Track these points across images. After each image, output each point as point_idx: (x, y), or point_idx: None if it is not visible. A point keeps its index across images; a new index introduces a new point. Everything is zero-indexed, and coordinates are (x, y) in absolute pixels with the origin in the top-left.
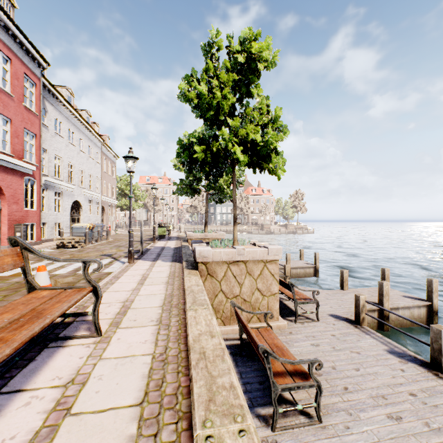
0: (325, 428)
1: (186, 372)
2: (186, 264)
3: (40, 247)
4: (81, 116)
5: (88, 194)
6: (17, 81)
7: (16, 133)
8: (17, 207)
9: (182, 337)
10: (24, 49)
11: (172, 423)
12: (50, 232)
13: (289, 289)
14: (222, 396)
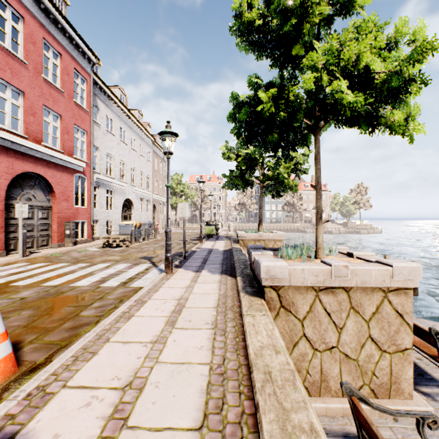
0: None
1: None
2: (242, 283)
3: (87, 245)
4: (132, 114)
5: (139, 192)
6: (67, 76)
7: (67, 129)
8: (67, 204)
9: None
10: (74, 44)
11: None
12: (102, 230)
13: (428, 340)
14: None
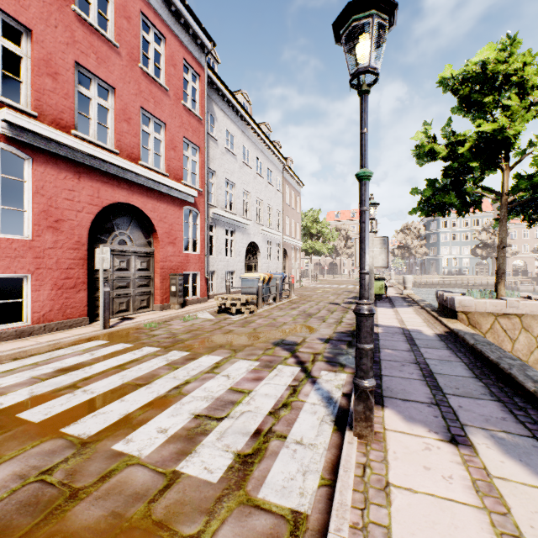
0: None
1: None
2: None
3: (198, 309)
4: (257, 126)
5: (266, 233)
6: (174, 69)
7: (173, 143)
8: (174, 249)
9: None
10: (182, 23)
11: None
12: (220, 285)
13: None
14: None
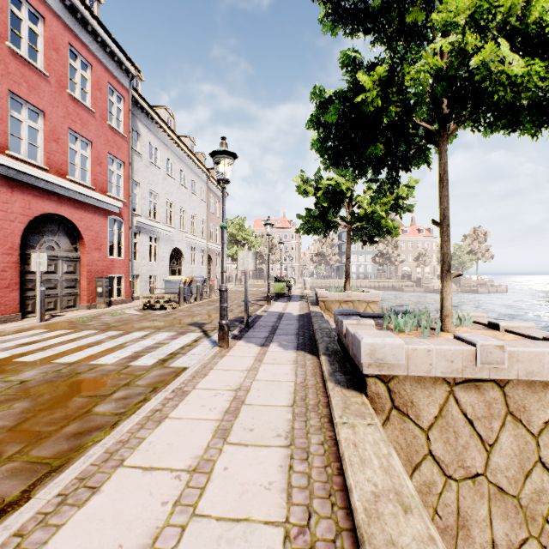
0: None
1: None
2: (329, 365)
3: (124, 307)
4: (181, 141)
5: (190, 240)
6: (100, 93)
7: (99, 159)
8: (100, 255)
9: None
10: (108, 51)
11: None
12: (144, 287)
13: None
14: None
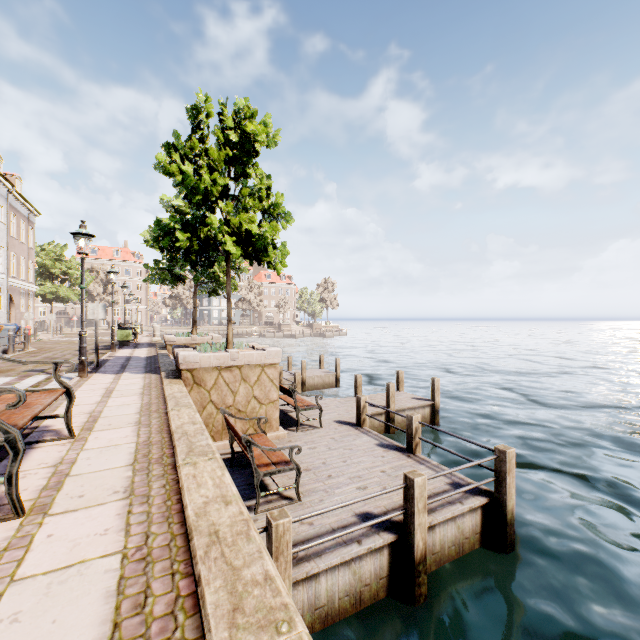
0: (303, 504)
1: (170, 447)
2: (166, 374)
3: None
4: None
5: None
6: None
7: None
8: None
9: (165, 430)
10: None
11: (160, 468)
12: None
13: (291, 396)
14: (199, 449)
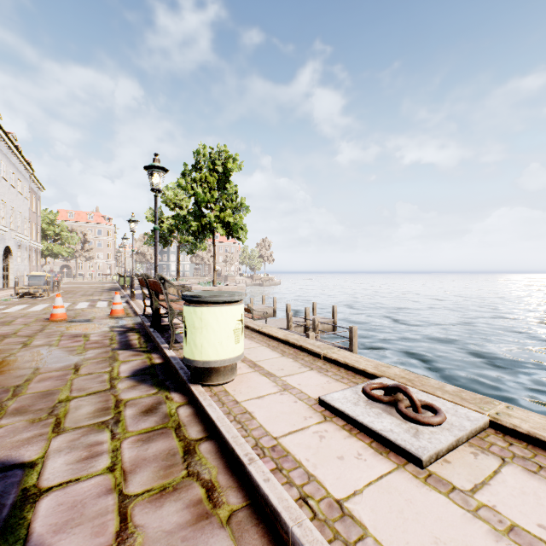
0: None
1: None
2: None
3: None
4: (15, 145)
5: (18, 238)
6: None
7: None
8: None
9: None
10: None
11: None
12: None
13: (250, 312)
14: None
